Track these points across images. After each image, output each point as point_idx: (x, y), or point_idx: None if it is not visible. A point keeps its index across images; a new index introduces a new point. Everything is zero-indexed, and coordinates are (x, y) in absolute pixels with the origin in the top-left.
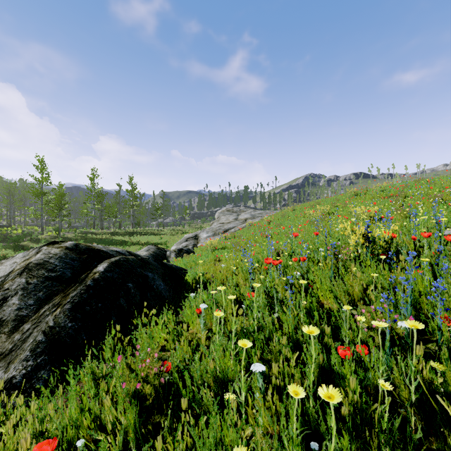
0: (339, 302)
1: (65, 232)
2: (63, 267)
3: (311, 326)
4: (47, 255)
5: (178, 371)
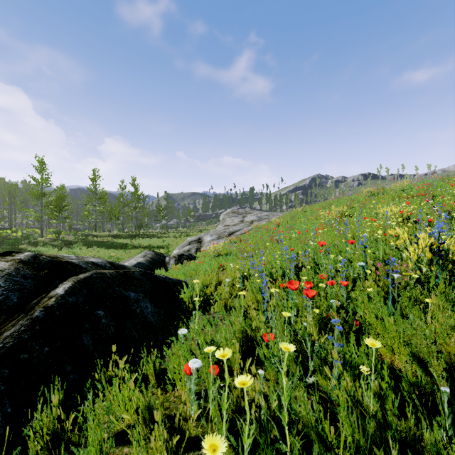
0: (420, 364)
1: (65, 234)
2: (8, 289)
3: None
4: None
5: None
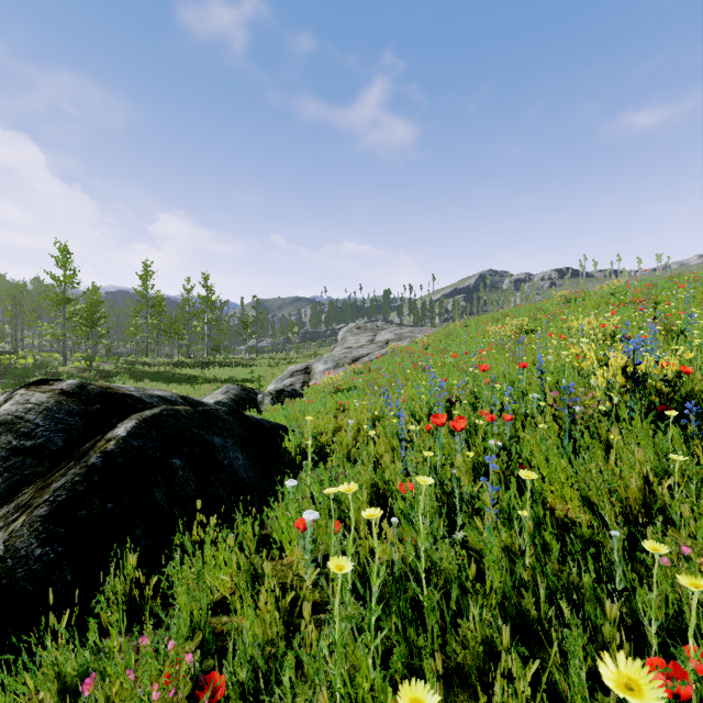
0: (594, 511)
1: (101, 361)
2: (49, 428)
3: (623, 657)
4: (23, 406)
5: (244, 697)
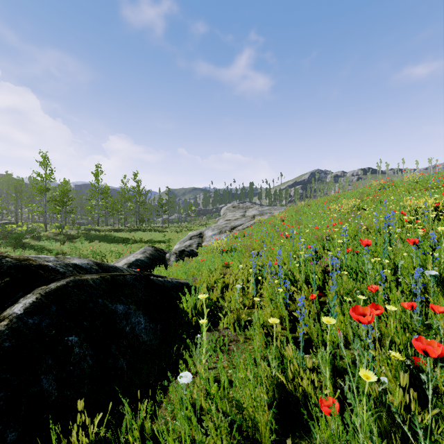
0: None
1: (69, 229)
2: None
3: None
4: None
5: None
